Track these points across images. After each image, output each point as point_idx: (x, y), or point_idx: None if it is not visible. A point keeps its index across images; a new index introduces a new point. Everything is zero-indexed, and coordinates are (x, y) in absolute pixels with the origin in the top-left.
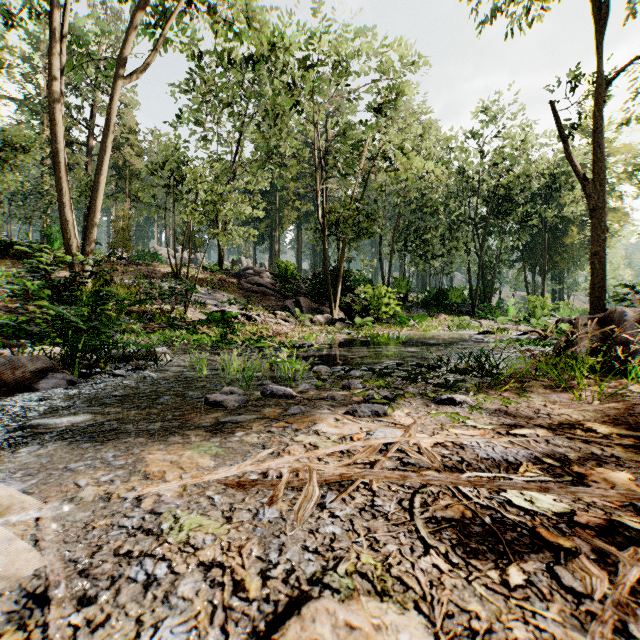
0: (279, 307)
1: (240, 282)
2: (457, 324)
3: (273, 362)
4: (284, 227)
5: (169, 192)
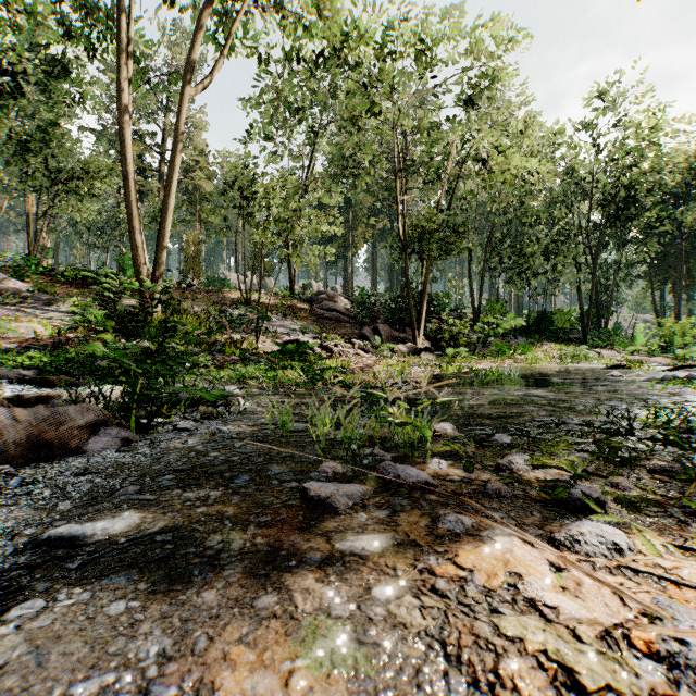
0: (355, 335)
1: (312, 308)
2: (572, 355)
3: (384, 421)
4: (358, 247)
5: (239, 213)
